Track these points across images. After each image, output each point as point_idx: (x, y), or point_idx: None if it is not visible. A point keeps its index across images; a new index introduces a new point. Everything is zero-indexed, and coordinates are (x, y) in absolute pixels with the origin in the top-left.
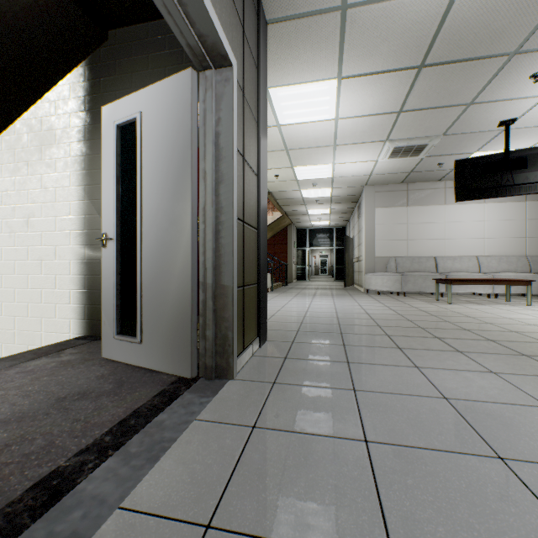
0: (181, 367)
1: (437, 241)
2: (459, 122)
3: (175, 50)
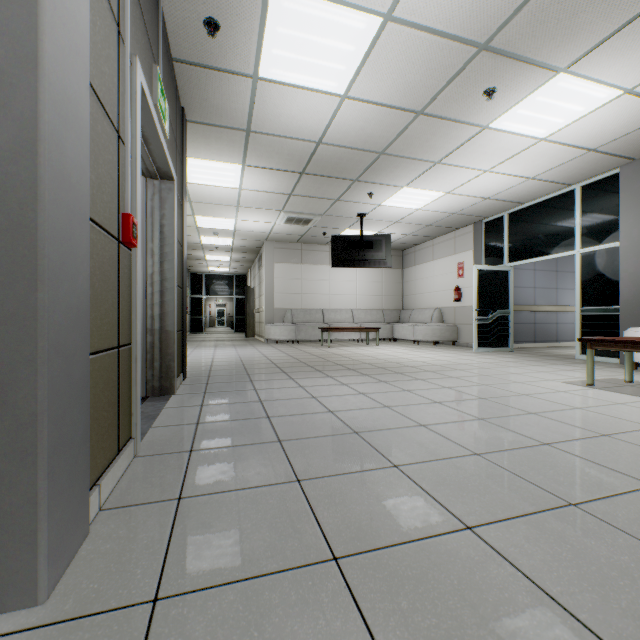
0: None
1: (324, 296)
2: (332, 209)
3: None
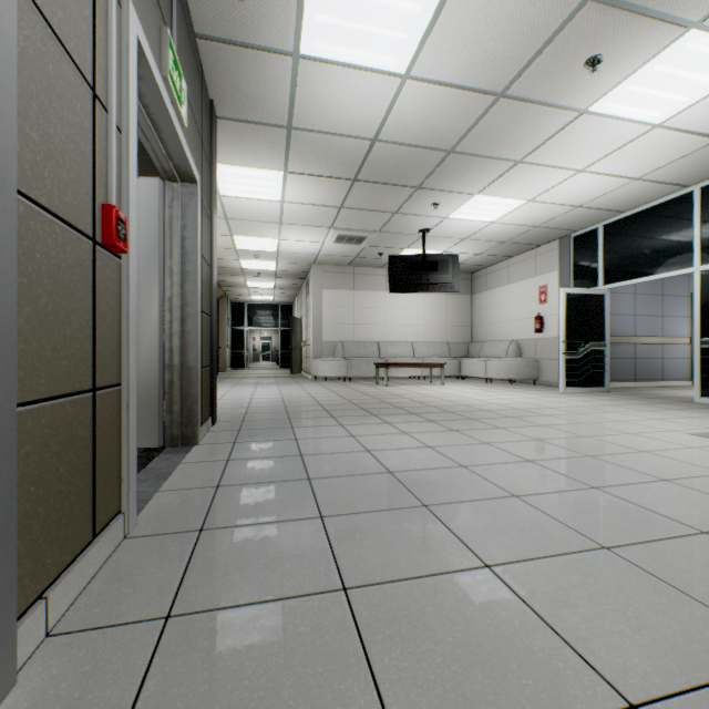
0: (147, 440)
1: (380, 327)
2: (390, 224)
3: None
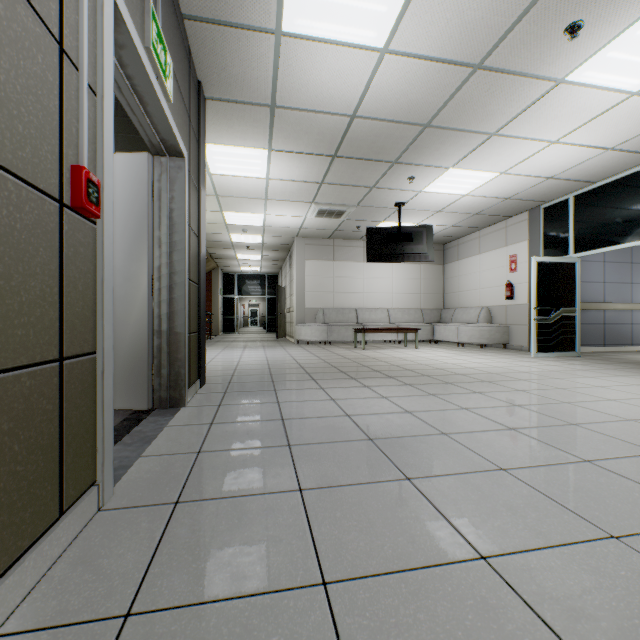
0: (137, 402)
1: (358, 295)
2: (367, 198)
3: None
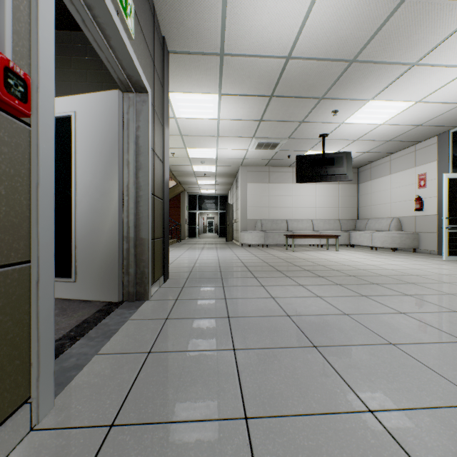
0: (110, 295)
1: (288, 209)
2: (297, 131)
3: (95, 58)
